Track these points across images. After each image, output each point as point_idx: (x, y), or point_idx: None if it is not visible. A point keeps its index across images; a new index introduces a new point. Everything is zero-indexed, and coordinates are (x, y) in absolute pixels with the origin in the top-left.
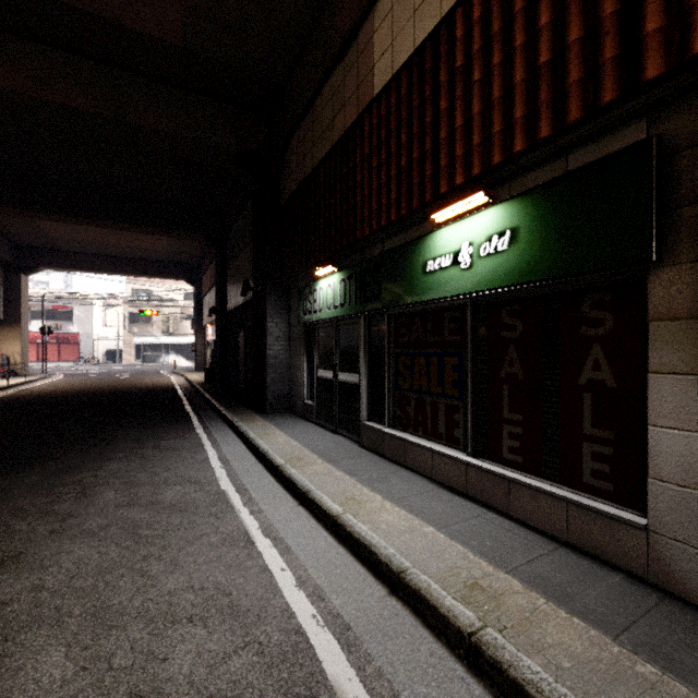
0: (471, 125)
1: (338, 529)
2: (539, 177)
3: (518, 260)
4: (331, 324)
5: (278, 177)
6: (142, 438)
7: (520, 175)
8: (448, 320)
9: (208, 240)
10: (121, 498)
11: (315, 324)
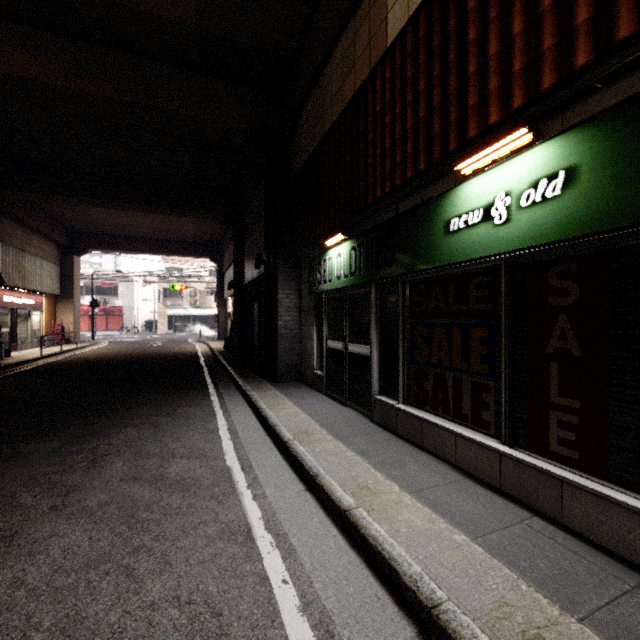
0: (511, 49)
1: (350, 528)
2: (608, 98)
3: (578, 206)
4: (340, 294)
5: (289, 152)
6: (160, 405)
7: (579, 100)
8: (475, 285)
9: (227, 219)
10: (127, 471)
11: (325, 294)
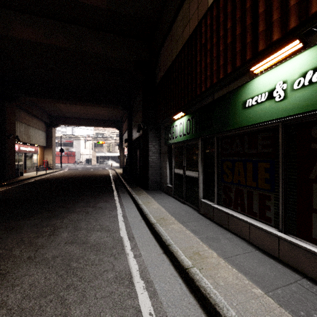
0: None
1: (189, 280)
2: None
3: None
4: (181, 144)
5: (154, 71)
6: (89, 201)
7: None
8: (261, 138)
9: (124, 108)
10: (69, 238)
11: (173, 145)
